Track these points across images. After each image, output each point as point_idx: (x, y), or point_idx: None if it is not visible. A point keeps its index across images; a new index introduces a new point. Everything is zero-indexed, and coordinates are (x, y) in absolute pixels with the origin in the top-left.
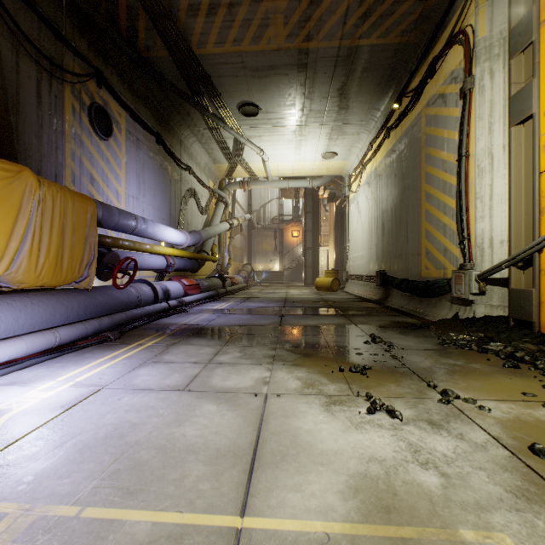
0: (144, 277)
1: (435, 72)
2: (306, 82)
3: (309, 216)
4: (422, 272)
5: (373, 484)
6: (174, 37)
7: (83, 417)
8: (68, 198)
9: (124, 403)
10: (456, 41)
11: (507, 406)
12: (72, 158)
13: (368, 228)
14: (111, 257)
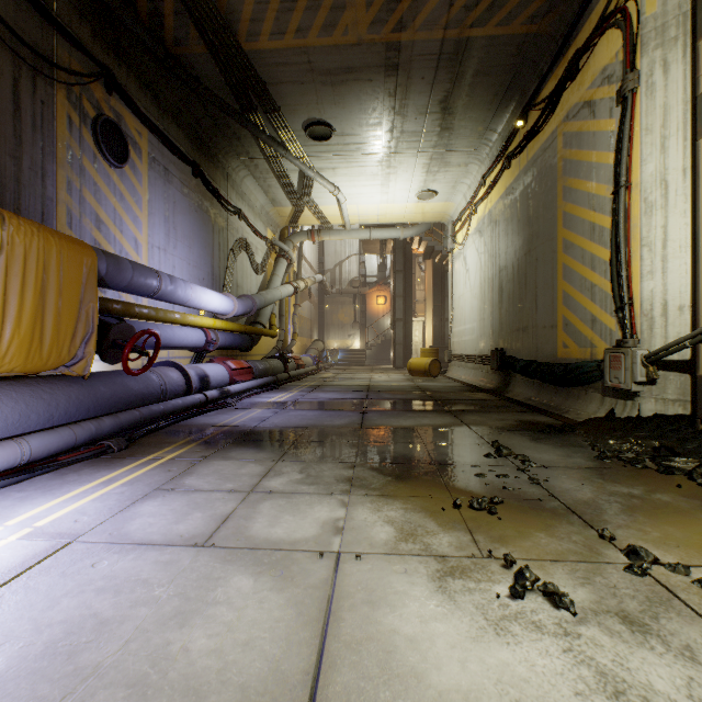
0: (175, 357)
1: (578, 72)
2: (396, 91)
3: (399, 277)
4: (559, 352)
5: None
6: (214, 25)
7: (20, 606)
8: (51, 244)
9: (100, 572)
10: (611, 23)
11: None
12: (68, 191)
13: (479, 292)
14: (122, 330)
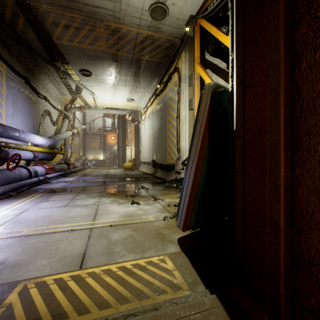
0: None
1: (171, 79)
2: (117, 67)
3: (121, 129)
4: (167, 161)
5: (127, 214)
6: (43, 33)
7: (28, 215)
8: None
9: (42, 211)
10: (176, 71)
11: (170, 199)
12: None
13: (149, 139)
14: (4, 153)
